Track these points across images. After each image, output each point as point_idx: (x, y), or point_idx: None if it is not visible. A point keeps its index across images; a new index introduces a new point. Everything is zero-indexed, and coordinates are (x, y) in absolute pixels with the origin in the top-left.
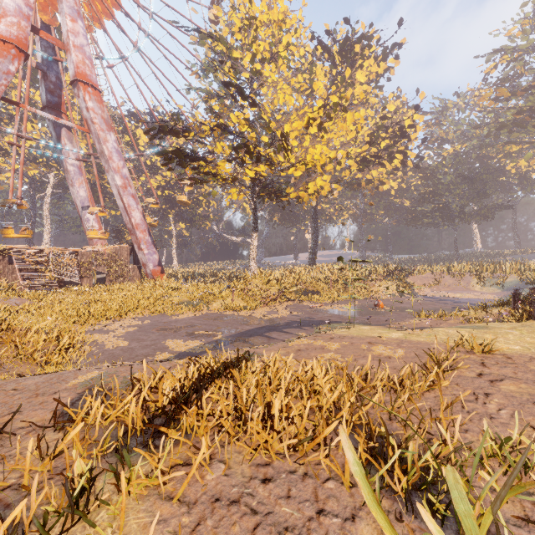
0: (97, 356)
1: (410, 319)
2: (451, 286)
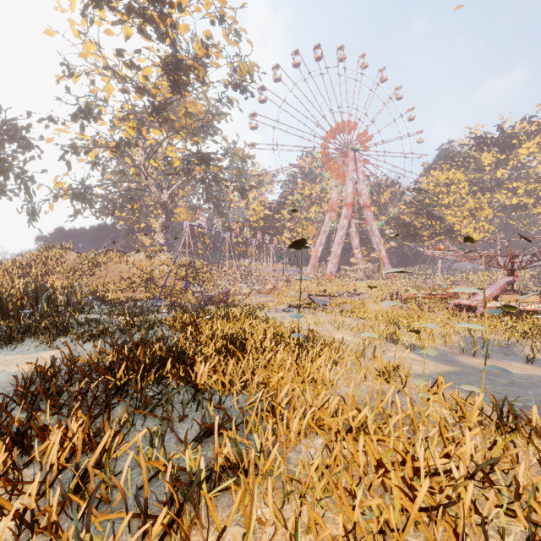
0: None
1: None
2: None
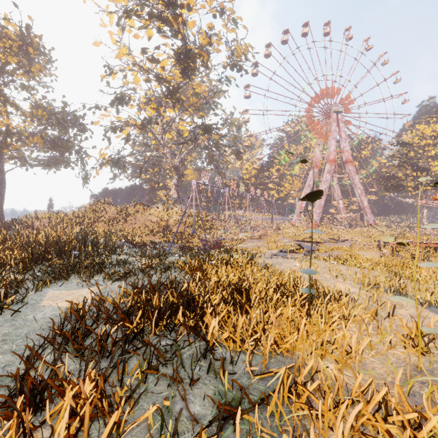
0: None
1: None
2: None
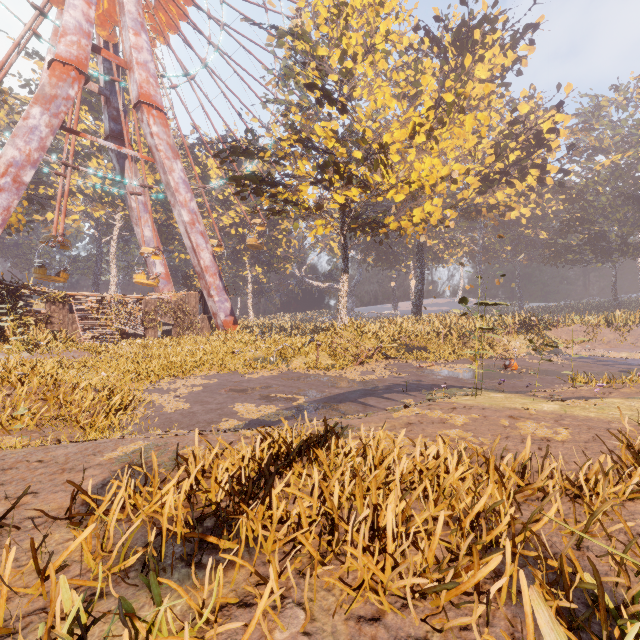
0: (151, 421)
1: (561, 386)
2: (612, 342)
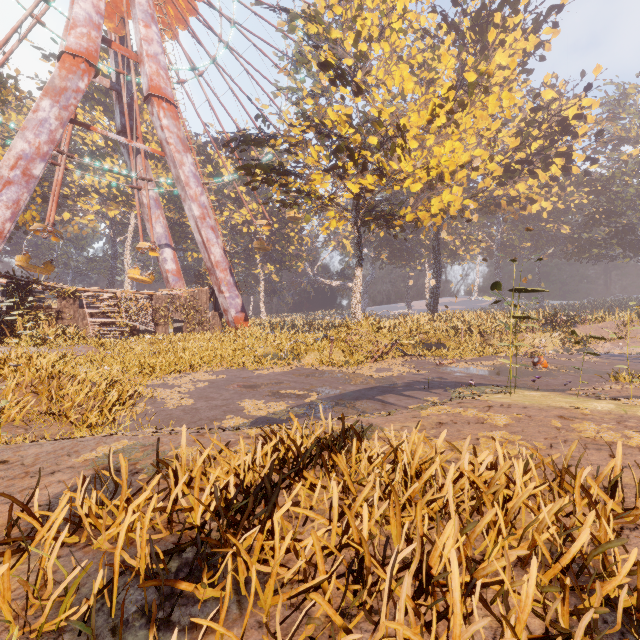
0: (150, 417)
1: (603, 384)
2: None
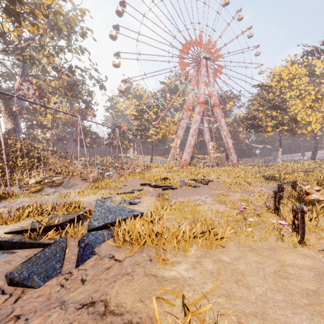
0: None
1: None
2: None
